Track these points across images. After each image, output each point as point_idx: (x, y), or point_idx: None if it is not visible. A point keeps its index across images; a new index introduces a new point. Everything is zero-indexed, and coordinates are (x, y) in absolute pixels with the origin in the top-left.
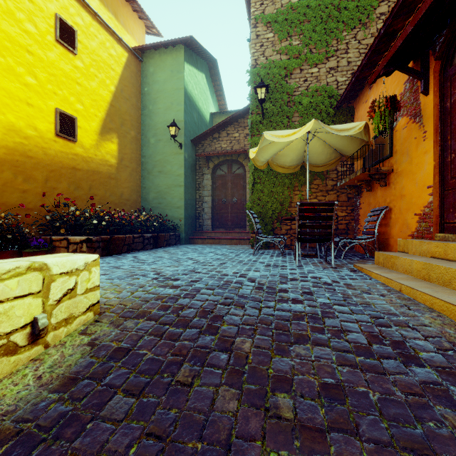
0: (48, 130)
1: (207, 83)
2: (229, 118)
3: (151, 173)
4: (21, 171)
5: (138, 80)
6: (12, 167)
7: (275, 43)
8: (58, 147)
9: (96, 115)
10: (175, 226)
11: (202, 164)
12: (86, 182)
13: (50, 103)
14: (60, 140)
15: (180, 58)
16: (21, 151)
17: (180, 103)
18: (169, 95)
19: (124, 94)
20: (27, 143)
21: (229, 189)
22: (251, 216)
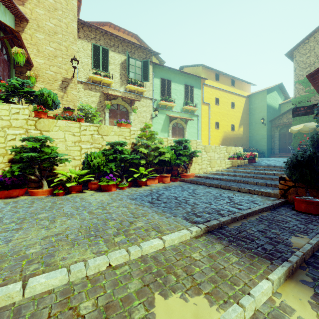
0: (230, 130)
1: (277, 93)
2: (286, 111)
3: (253, 135)
4: (226, 140)
5: (248, 104)
6: (225, 140)
7: (303, 89)
8: (231, 133)
9: (238, 122)
10: (263, 152)
11: (274, 128)
12: (236, 140)
13: (230, 123)
14: (231, 131)
15: (265, 94)
16: (226, 136)
17: (265, 110)
18: (260, 108)
19: (244, 112)
20: (227, 134)
21: (287, 137)
22: (289, 147)
